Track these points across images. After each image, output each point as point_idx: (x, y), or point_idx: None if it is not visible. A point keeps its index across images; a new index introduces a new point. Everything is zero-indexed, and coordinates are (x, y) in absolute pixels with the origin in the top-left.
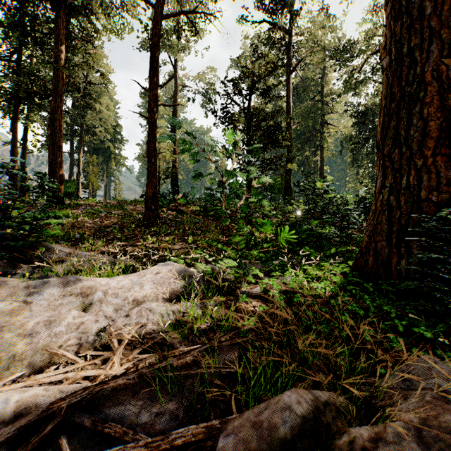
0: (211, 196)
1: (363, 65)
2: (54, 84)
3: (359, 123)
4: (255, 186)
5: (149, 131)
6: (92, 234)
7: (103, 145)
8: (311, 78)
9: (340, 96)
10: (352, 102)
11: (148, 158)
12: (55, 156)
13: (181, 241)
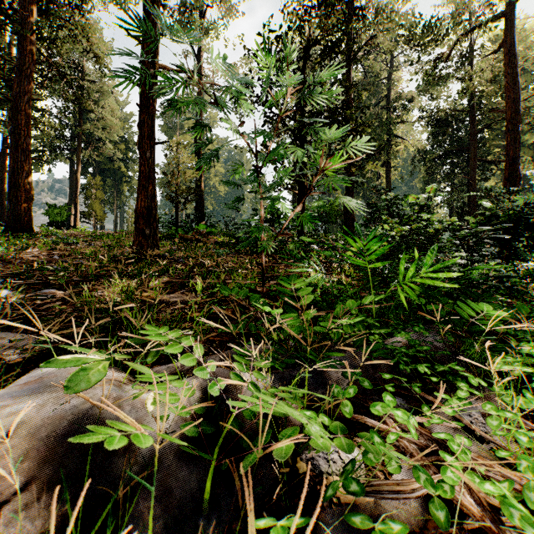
0: (239, 201)
1: (453, 46)
2: (18, 60)
3: (437, 135)
4: (332, 167)
5: (141, 105)
6: (13, 273)
7: (112, 165)
8: (376, 78)
9: (411, 101)
10: (429, 106)
11: (139, 150)
12: (19, 163)
13: (184, 287)
